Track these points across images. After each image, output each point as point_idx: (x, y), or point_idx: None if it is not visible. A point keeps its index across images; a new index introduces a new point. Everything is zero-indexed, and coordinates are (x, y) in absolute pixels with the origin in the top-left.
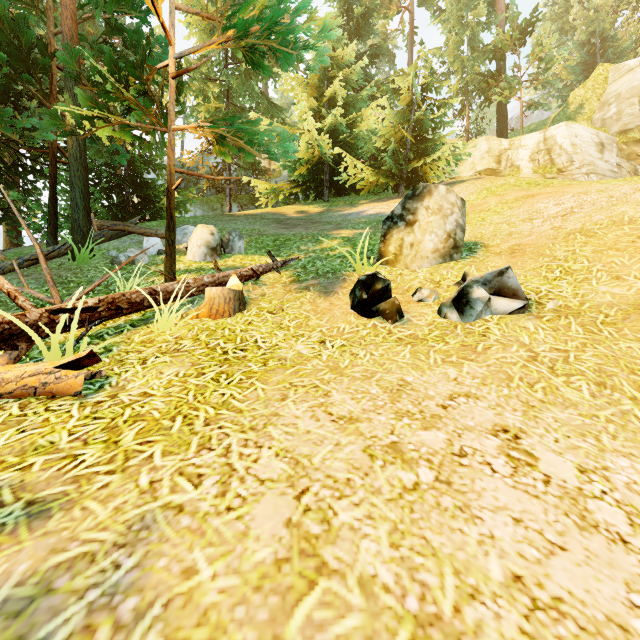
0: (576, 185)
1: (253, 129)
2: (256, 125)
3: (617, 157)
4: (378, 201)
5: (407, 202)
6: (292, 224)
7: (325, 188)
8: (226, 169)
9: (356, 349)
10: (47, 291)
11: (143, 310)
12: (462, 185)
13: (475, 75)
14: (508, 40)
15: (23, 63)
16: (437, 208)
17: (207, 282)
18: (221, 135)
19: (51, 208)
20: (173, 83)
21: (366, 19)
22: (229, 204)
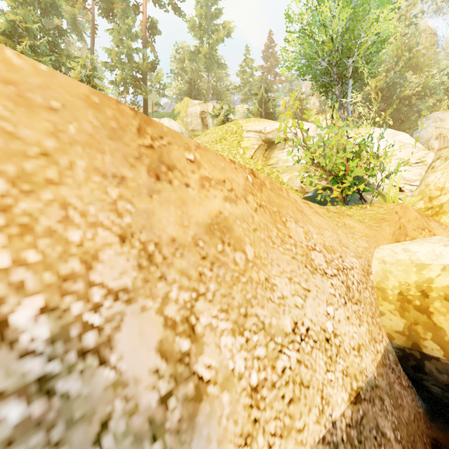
0: None
1: None
2: None
3: None
4: None
5: None
6: None
7: None
8: None
9: None
10: None
11: None
12: None
13: (129, 76)
14: (146, 66)
15: None
16: None
17: None
18: None
19: None
20: None
21: (53, 8)
22: None
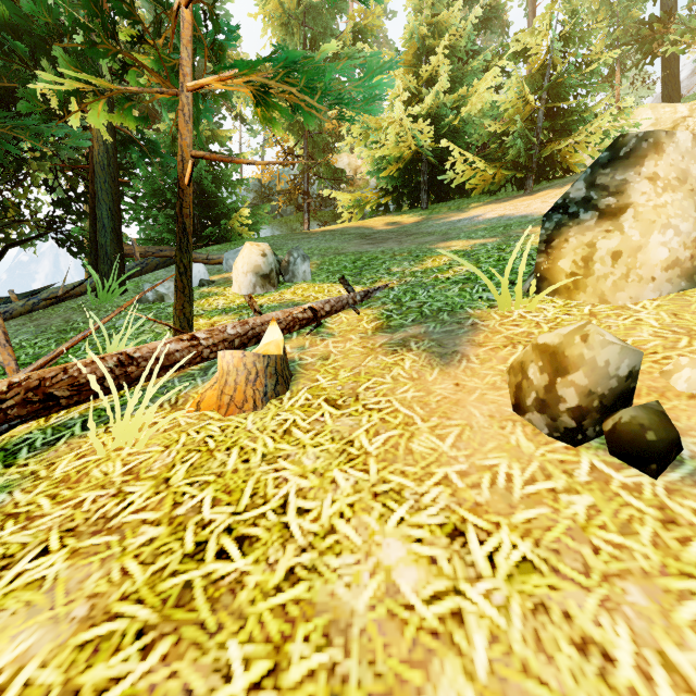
0: None
1: (309, 66)
2: (315, 60)
3: None
4: (497, 202)
5: (599, 173)
6: (380, 238)
7: (422, 192)
8: (304, 181)
9: (582, 602)
10: (34, 345)
11: (106, 394)
12: None
13: (631, 23)
14: None
15: (51, 58)
16: (675, 176)
17: (232, 335)
18: (259, 88)
19: (92, 234)
20: (187, 15)
21: None
22: (307, 222)
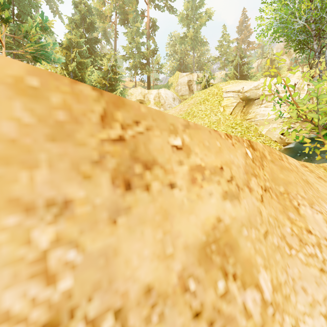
0: None
1: None
2: None
3: (178, 103)
4: None
5: None
6: None
7: None
8: None
9: None
10: None
11: None
12: None
13: (138, 62)
14: (149, 53)
15: None
16: None
17: None
18: None
19: None
20: None
21: (92, 26)
22: None
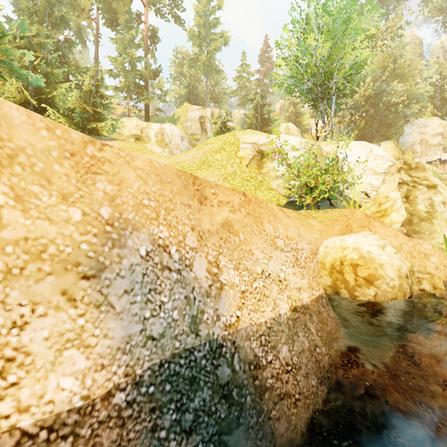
0: (148, 154)
1: None
2: None
3: (188, 144)
4: None
5: None
6: None
7: None
8: None
9: None
10: None
11: None
12: (115, 142)
13: (132, 83)
14: (148, 73)
15: None
16: None
17: None
18: None
19: None
20: None
21: (63, 22)
22: None
